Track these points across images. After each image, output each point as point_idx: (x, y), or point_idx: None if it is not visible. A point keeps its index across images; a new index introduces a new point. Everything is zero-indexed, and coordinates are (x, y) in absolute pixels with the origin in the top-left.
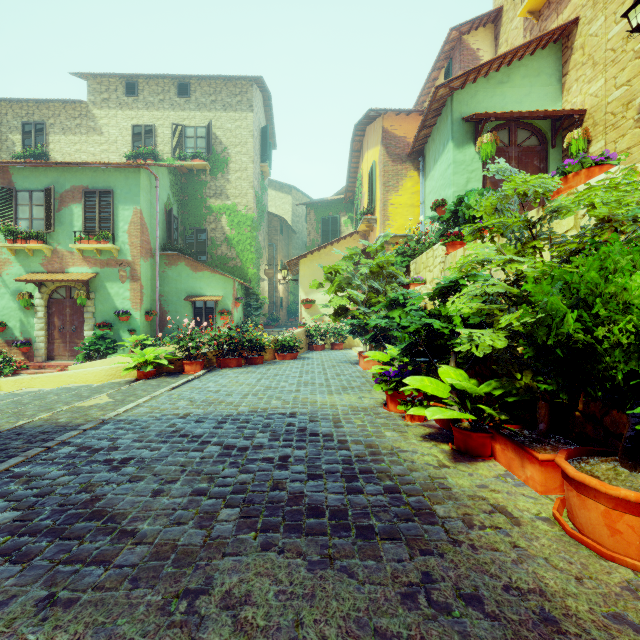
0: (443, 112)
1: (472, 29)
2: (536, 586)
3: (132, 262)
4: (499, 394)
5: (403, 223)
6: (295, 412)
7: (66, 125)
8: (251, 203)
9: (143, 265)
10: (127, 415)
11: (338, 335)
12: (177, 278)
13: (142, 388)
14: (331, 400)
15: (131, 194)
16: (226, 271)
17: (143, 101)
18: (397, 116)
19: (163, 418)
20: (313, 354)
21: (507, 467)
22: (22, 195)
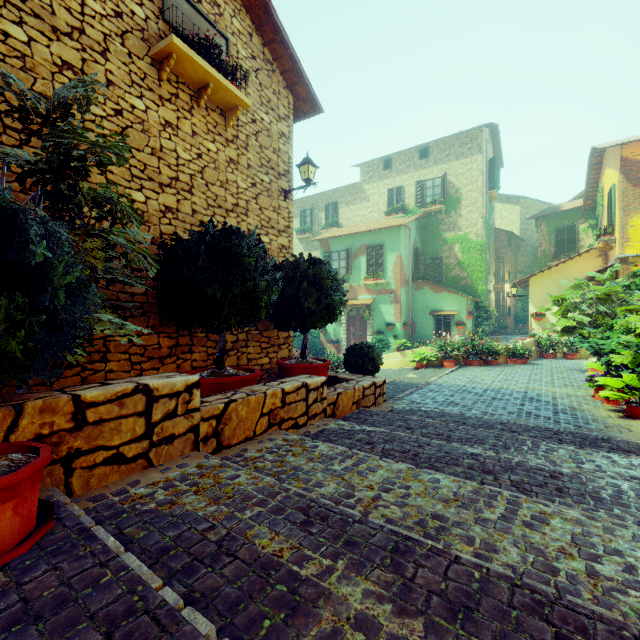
0: None
1: None
2: (617, 437)
3: (395, 290)
4: None
5: None
6: (527, 392)
7: (348, 200)
8: (480, 230)
9: (402, 292)
10: (435, 382)
11: (571, 346)
12: (422, 298)
13: (427, 372)
14: (552, 390)
15: (394, 245)
16: (458, 289)
17: (395, 170)
18: (639, 142)
19: (454, 385)
20: (543, 361)
21: None
22: (334, 255)
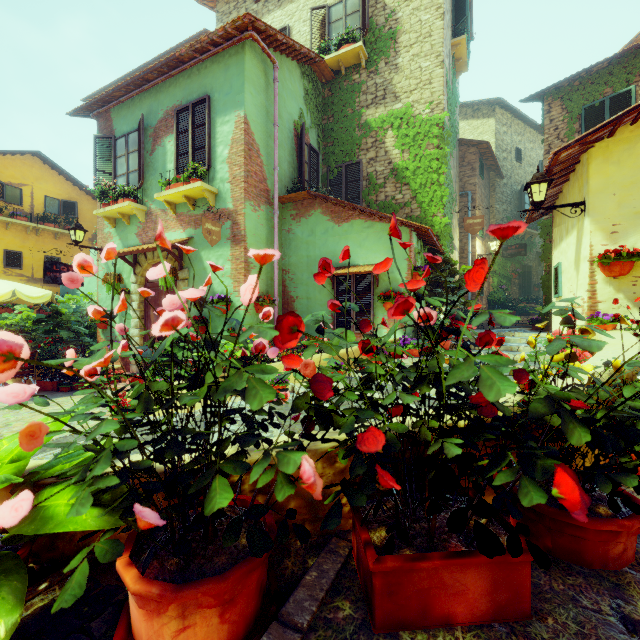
0: None
1: None
2: None
3: (233, 211)
4: None
5: None
6: None
7: None
8: (439, 94)
9: (250, 215)
10: None
11: None
12: (309, 239)
13: None
14: None
15: (232, 93)
16: None
17: None
18: None
19: None
20: None
21: None
22: (120, 143)
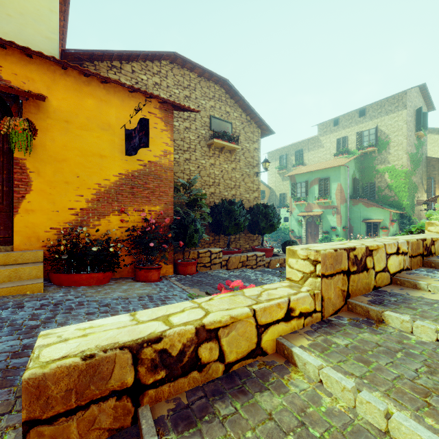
0: None
1: None
2: None
3: (337, 206)
4: None
5: None
6: None
7: (309, 148)
8: (405, 163)
9: (341, 207)
10: None
11: None
12: (357, 211)
13: None
14: None
15: (336, 177)
16: (387, 204)
17: (341, 126)
18: None
19: None
20: None
21: None
22: (298, 184)
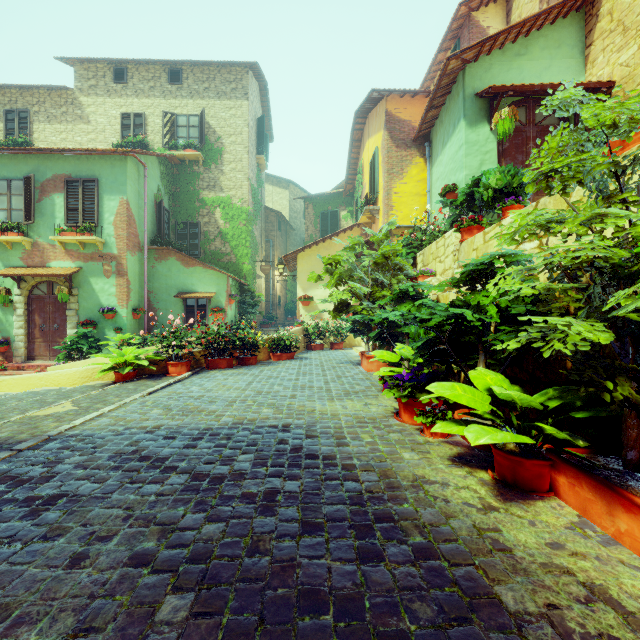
0: (453, 89)
1: (482, 5)
2: None
3: (118, 256)
4: (557, 406)
5: (408, 213)
6: (289, 424)
7: (51, 113)
8: (246, 196)
9: (130, 259)
10: (83, 428)
11: (338, 334)
12: (167, 273)
13: (115, 393)
14: (332, 408)
15: (117, 183)
16: (220, 267)
17: (133, 88)
18: (401, 98)
19: (125, 433)
20: (311, 354)
21: (580, 510)
22: None
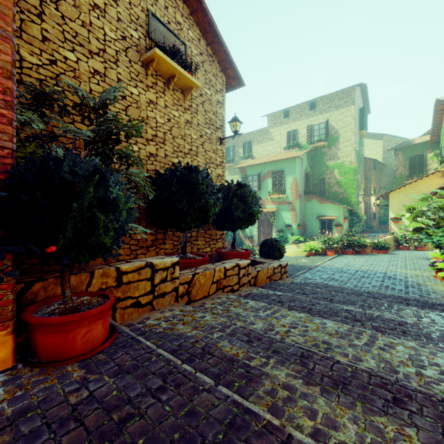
0: None
1: None
2: None
3: (292, 202)
4: None
5: None
6: (386, 272)
7: (259, 140)
8: (353, 159)
9: (296, 203)
10: (321, 265)
11: (420, 241)
12: (311, 207)
13: (315, 259)
14: (405, 271)
15: (291, 170)
16: (337, 200)
17: (292, 118)
18: None
19: (334, 267)
20: (399, 252)
21: None
22: (249, 178)
